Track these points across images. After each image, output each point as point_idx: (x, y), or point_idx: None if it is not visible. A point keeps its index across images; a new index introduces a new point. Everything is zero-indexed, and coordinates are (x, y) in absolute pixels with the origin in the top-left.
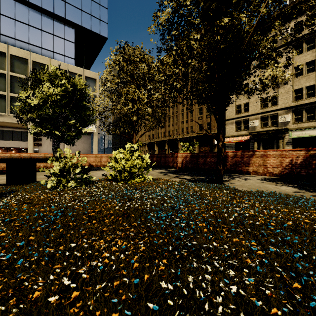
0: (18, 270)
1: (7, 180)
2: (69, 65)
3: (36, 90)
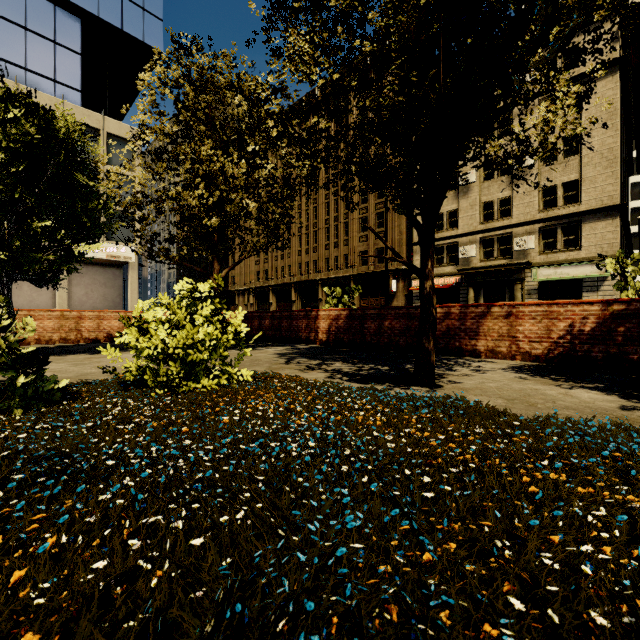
0: None
1: None
2: (67, 104)
3: None
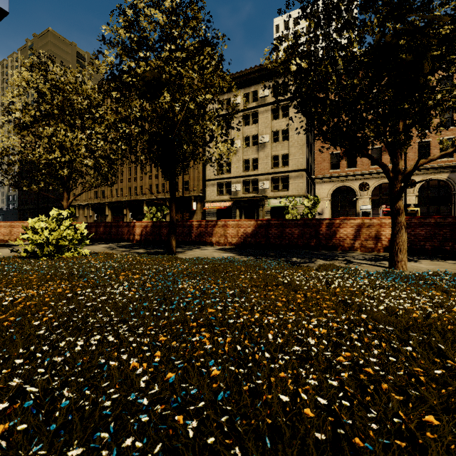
0: None
1: None
2: None
3: None
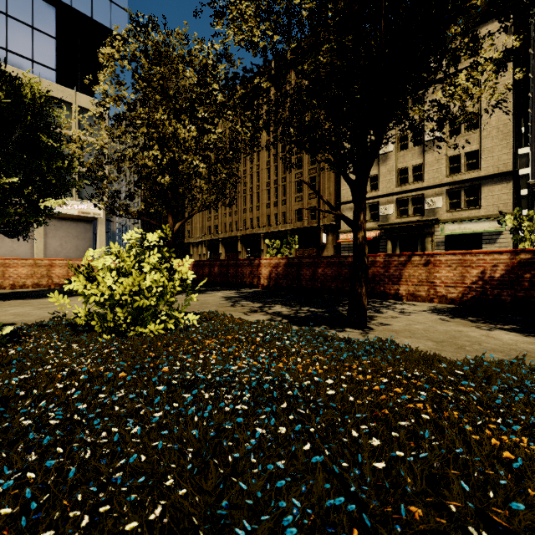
0: None
1: None
2: (44, 80)
3: None
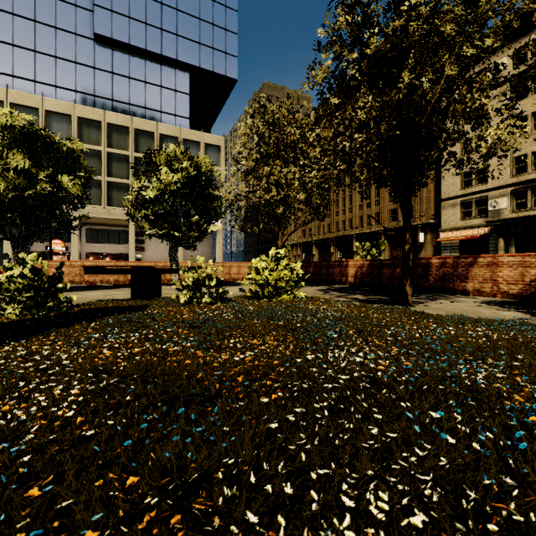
0: (202, 348)
1: (132, 295)
2: (183, 129)
3: (153, 179)
